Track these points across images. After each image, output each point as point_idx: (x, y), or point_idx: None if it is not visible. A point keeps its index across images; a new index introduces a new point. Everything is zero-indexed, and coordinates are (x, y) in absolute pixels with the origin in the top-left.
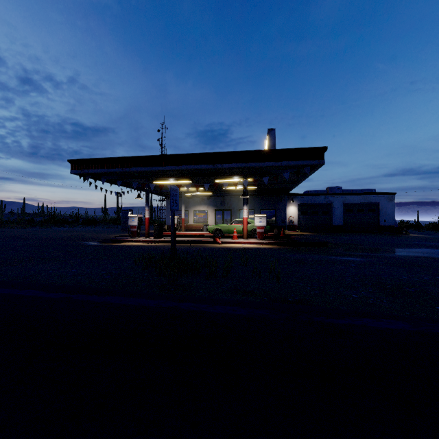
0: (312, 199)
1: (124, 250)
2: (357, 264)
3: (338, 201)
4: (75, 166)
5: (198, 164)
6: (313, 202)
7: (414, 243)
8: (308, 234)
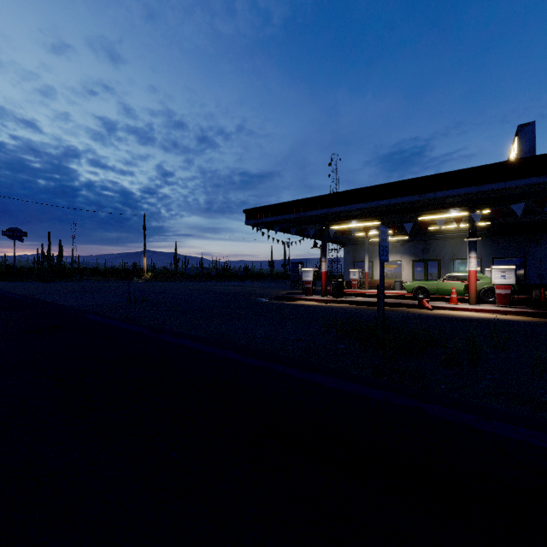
0: None
1: (303, 310)
2: None
3: None
4: (249, 216)
5: (396, 197)
6: None
7: None
8: None
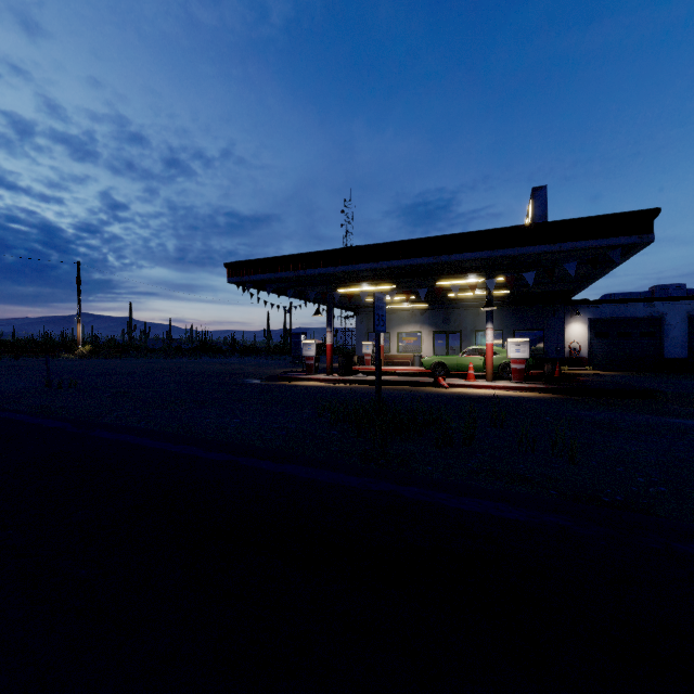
0: (618, 310)
1: (299, 392)
2: None
3: (677, 312)
4: (233, 272)
5: (409, 257)
6: (620, 315)
7: None
8: (611, 375)
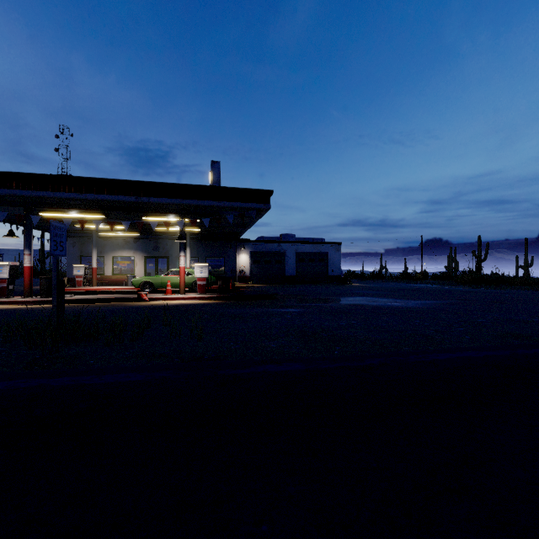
0: (265, 247)
1: None
2: (293, 315)
3: (291, 249)
4: None
5: (114, 194)
6: (266, 250)
7: (353, 292)
8: (260, 286)
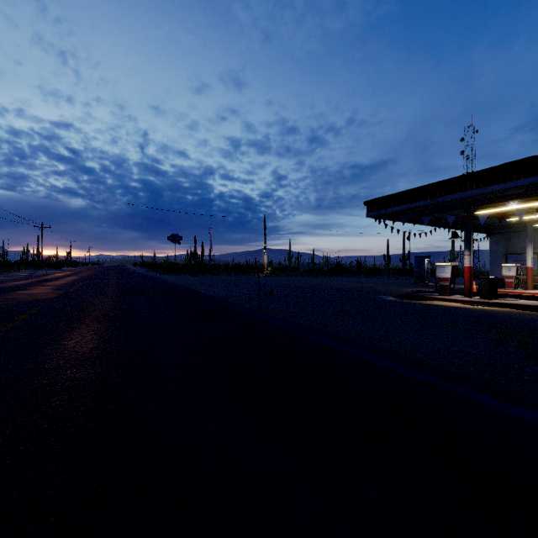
0: None
1: (447, 313)
2: None
3: None
4: (371, 207)
5: None
6: None
7: None
8: None
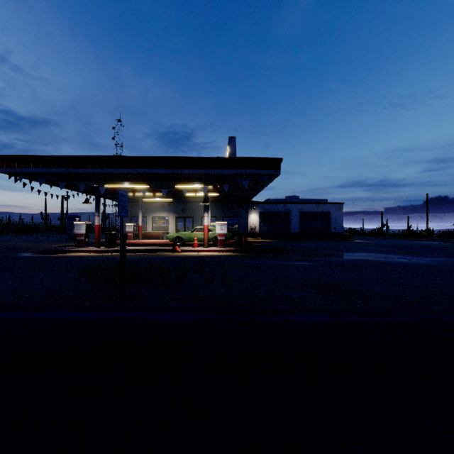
0: (272, 208)
1: (67, 261)
2: (305, 268)
3: (296, 209)
4: (3, 163)
5: (156, 168)
6: (273, 210)
7: (357, 248)
8: (268, 241)
